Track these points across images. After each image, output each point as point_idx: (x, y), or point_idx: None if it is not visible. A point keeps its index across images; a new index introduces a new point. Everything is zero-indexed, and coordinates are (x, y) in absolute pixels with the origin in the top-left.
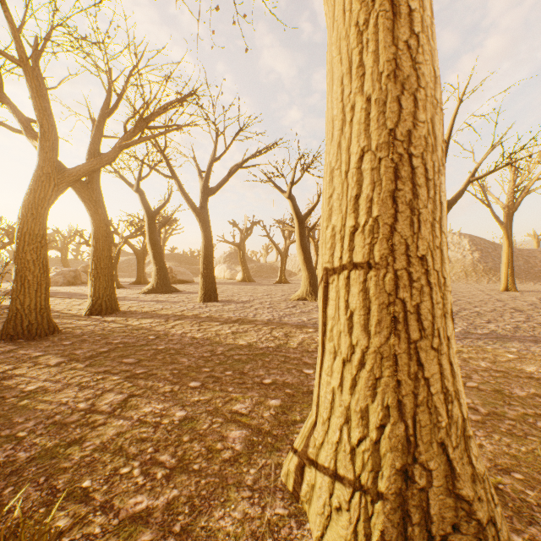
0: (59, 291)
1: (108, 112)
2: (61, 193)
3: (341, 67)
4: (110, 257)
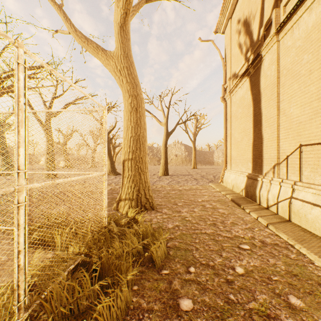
0: None
1: None
2: None
3: (127, 117)
4: None
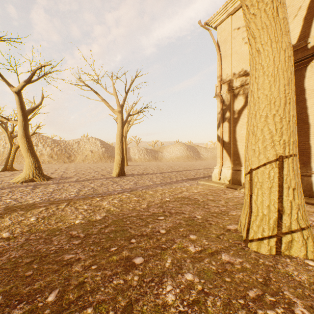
0: None
1: None
2: None
3: (284, 81)
4: None
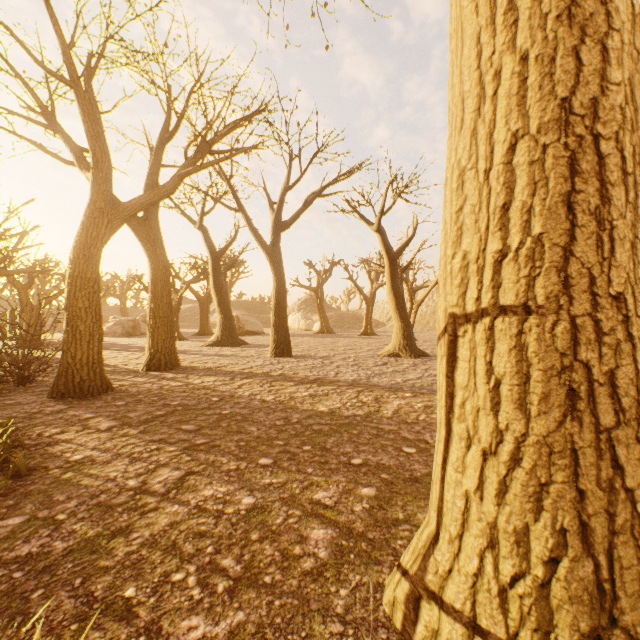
0: (117, 342)
1: (167, 136)
2: (115, 230)
3: (477, 18)
4: (169, 304)
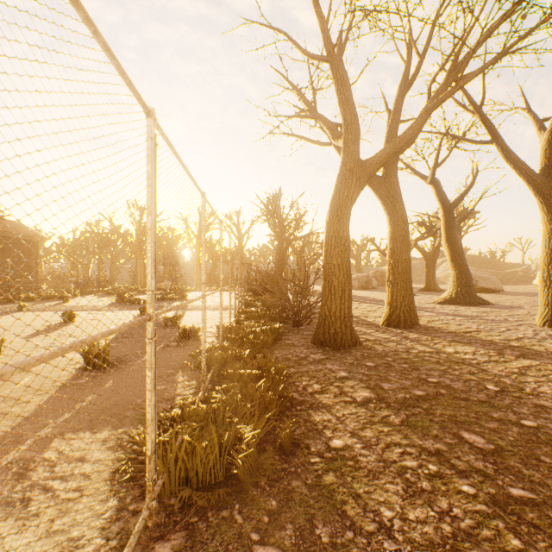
0: (355, 294)
1: (406, 85)
2: (361, 188)
3: None
4: (407, 260)
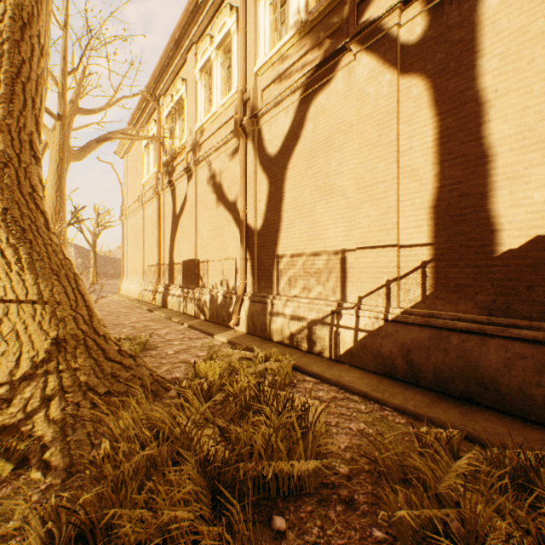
0: None
1: None
2: None
3: None
4: None
